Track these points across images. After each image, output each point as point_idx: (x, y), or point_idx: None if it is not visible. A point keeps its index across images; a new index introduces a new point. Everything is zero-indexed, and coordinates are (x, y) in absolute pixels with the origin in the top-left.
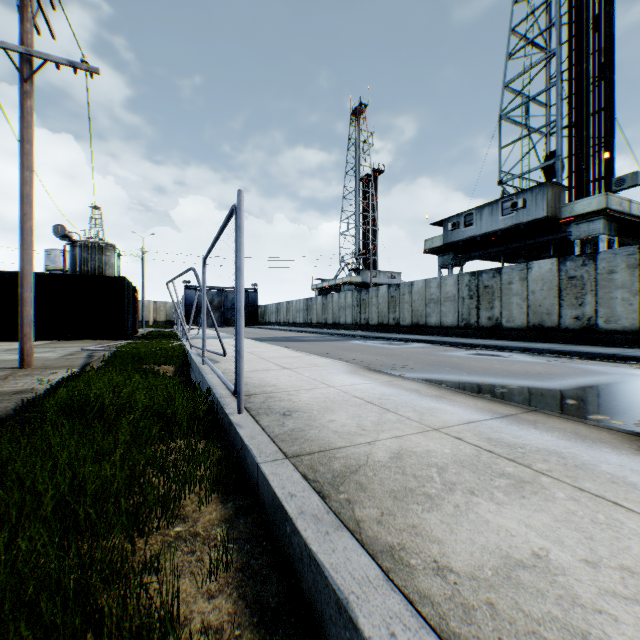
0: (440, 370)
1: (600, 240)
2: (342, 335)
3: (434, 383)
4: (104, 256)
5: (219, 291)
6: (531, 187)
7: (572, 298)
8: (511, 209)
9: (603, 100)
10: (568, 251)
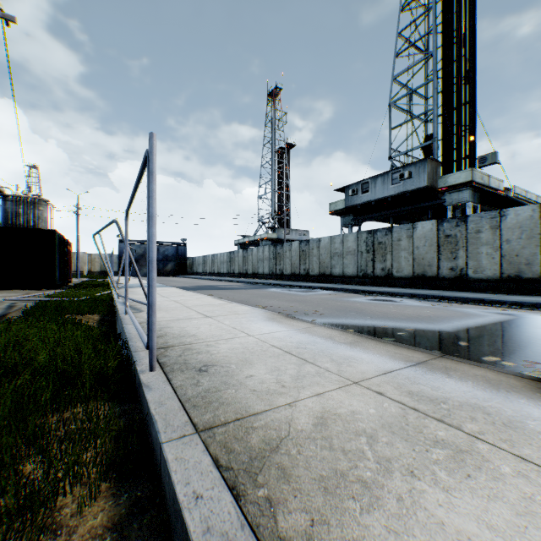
0: (347, 315)
1: (467, 206)
2: (260, 283)
3: (343, 328)
4: (37, 210)
5: None
6: (415, 162)
7: (448, 253)
8: (399, 179)
9: (468, 95)
10: (441, 215)
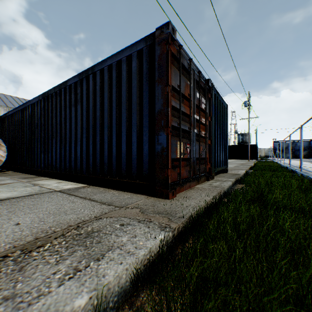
0: None
1: None
2: None
3: None
4: (246, 137)
5: (291, 142)
6: None
7: None
8: None
9: None
10: None
